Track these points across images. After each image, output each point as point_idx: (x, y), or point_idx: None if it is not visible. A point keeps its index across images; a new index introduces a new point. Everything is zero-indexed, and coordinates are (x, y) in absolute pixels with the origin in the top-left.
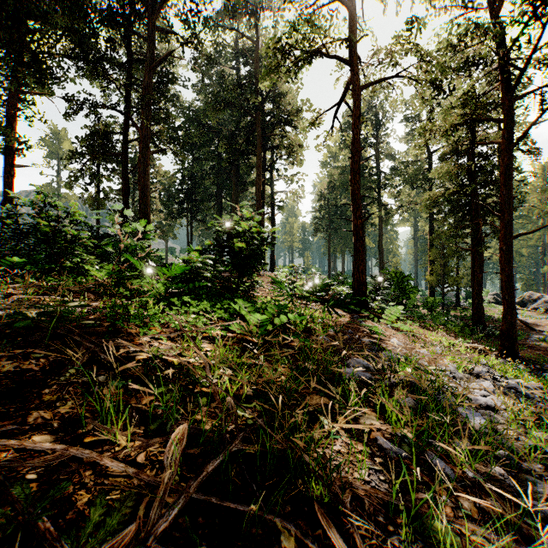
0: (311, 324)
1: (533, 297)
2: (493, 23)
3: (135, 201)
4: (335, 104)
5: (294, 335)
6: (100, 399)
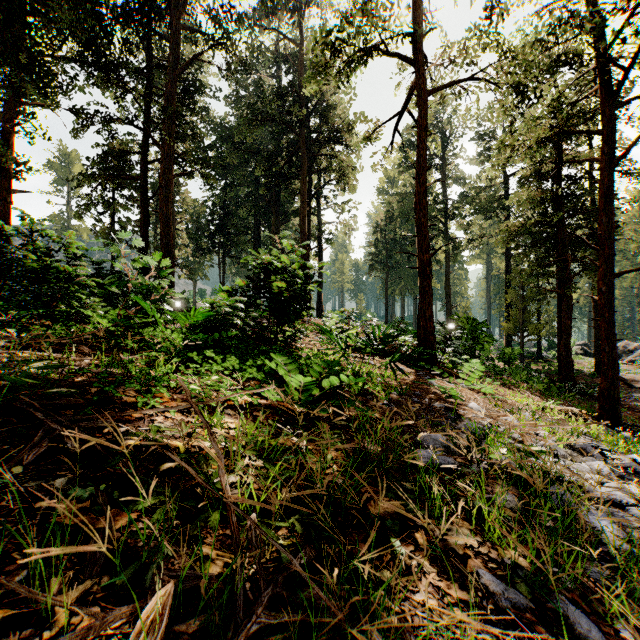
0: (369, 385)
1: (629, 348)
2: (589, 14)
3: (158, 234)
4: (395, 114)
5: (349, 402)
6: (47, 522)
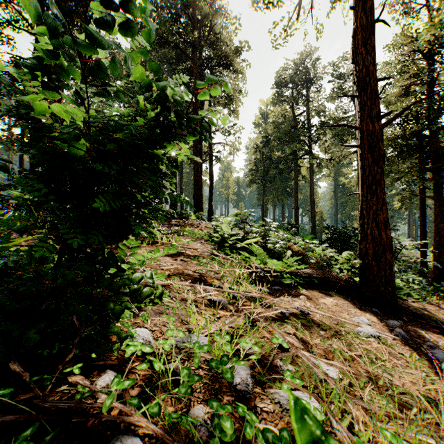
0: None
1: None
2: None
3: None
4: None
5: None
6: None
